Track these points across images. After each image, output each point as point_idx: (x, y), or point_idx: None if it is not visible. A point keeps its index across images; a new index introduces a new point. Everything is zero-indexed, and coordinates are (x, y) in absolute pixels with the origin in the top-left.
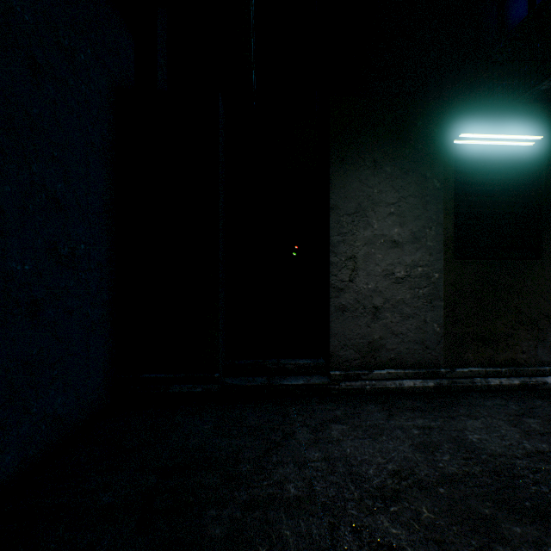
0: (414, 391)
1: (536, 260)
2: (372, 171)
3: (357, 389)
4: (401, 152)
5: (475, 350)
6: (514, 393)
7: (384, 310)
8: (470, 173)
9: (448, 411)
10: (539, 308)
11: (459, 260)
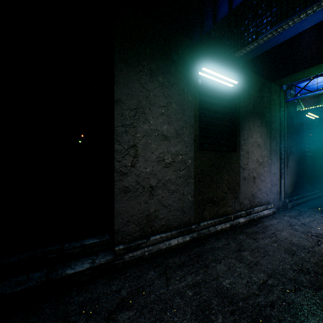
0: (178, 246)
1: (234, 152)
2: (149, 78)
3: (138, 257)
4: (169, 69)
5: (209, 209)
6: (228, 232)
7: (158, 188)
8: (206, 95)
9: (203, 260)
10: (236, 180)
11: (201, 151)
